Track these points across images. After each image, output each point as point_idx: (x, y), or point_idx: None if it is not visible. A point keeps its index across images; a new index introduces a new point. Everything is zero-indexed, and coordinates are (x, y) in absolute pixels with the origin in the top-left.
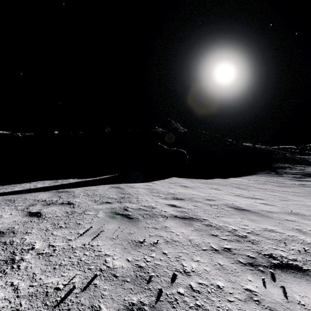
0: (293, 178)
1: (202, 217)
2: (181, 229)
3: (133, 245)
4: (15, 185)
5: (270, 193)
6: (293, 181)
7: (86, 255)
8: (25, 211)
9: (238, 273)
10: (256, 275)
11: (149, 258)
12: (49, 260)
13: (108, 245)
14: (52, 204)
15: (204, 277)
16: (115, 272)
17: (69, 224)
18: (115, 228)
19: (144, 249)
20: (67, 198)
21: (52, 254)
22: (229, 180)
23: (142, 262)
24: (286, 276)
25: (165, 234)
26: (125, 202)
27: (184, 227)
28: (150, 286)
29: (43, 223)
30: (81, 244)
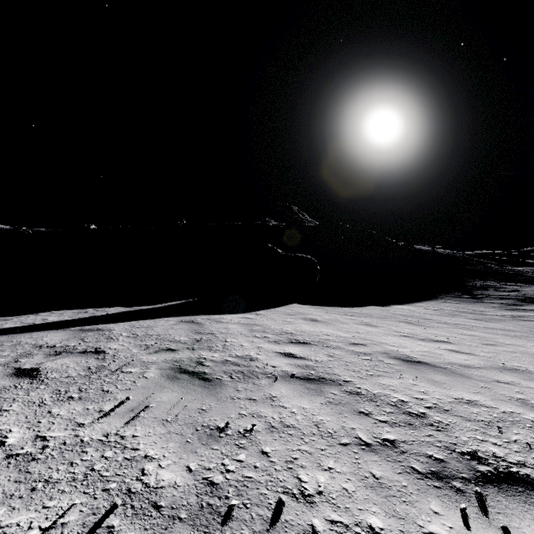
0: (502, 305)
1: (343, 377)
2: (302, 401)
3: (205, 435)
4: (9, 318)
5: (464, 331)
6: (502, 311)
7: (105, 459)
8: (10, 366)
9: (411, 495)
10: (449, 501)
11: (232, 465)
12: (27, 470)
13: (155, 436)
14: (65, 354)
15: (342, 507)
16: (158, 498)
17: (88, 392)
18: (174, 400)
19: (224, 444)
20: (95, 342)
21: (37, 456)
22: (391, 308)
23: (216, 474)
24: (508, 502)
25: (270, 413)
26: (201, 350)
27: (307, 396)
28: (227, 530)
29: (38, 391)
30: (102, 433)
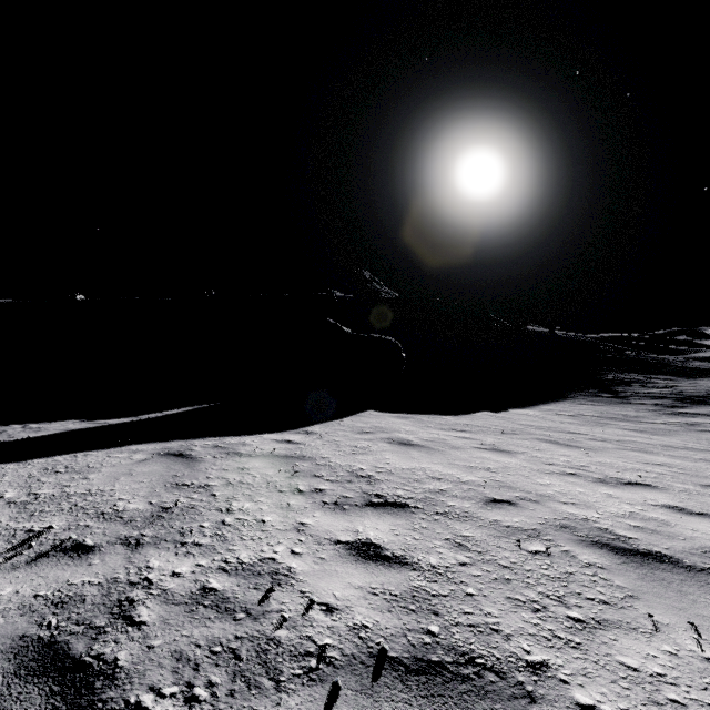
0: (658, 407)
1: (518, 644)
2: None
3: None
4: None
5: (644, 456)
6: (663, 417)
7: None
8: None
9: None
10: None
11: None
12: None
13: None
14: None
15: None
16: None
17: None
18: None
19: None
20: None
21: None
22: (513, 415)
23: None
24: None
25: None
26: (157, 546)
27: None
28: None
29: None
30: None
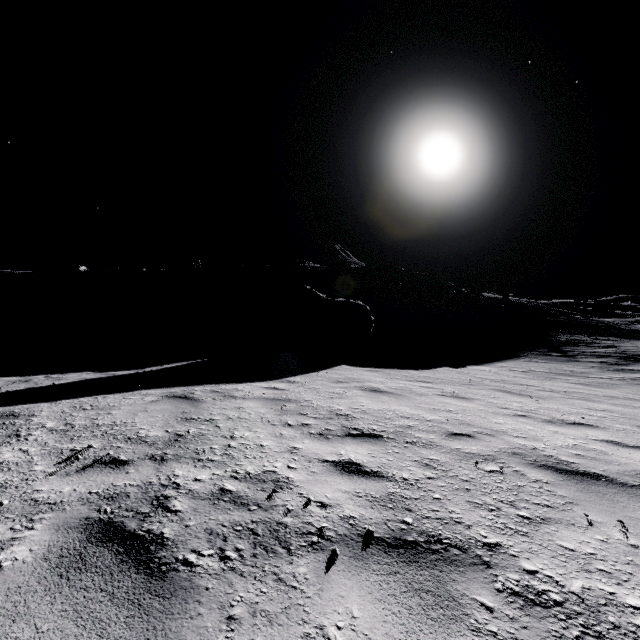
0: (603, 364)
1: (476, 532)
2: None
3: None
4: None
5: (588, 404)
6: (607, 373)
7: None
8: None
9: None
10: None
11: None
12: None
13: None
14: None
15: None
16: None
17: None
18: None
19: None
20: None
21: None
22: (470, 370)
23: None
24: None
25: None
26: (178, 461)
27: (424, 633)
28: None
29: None
30: None
